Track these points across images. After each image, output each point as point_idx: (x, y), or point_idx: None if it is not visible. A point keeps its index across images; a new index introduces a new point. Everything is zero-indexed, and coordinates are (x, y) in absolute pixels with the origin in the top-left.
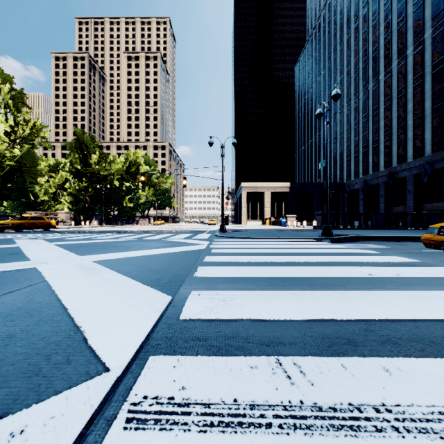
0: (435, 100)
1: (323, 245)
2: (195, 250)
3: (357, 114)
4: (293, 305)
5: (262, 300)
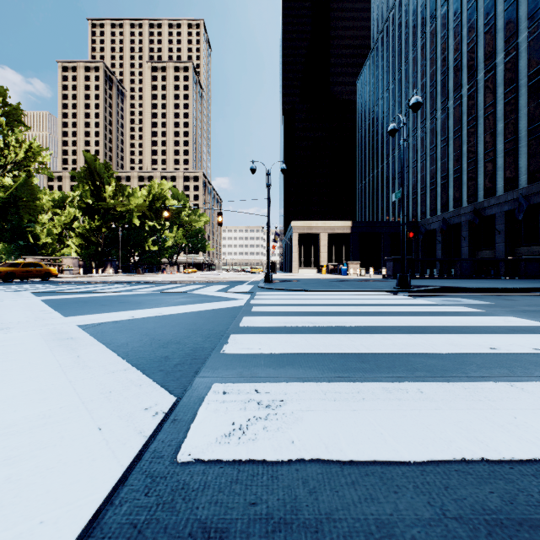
0: (532, 118)
1: (402, 300)
2: (229, 308)
3: (434, 137)
4: (393, 419)
5: (335, 405)
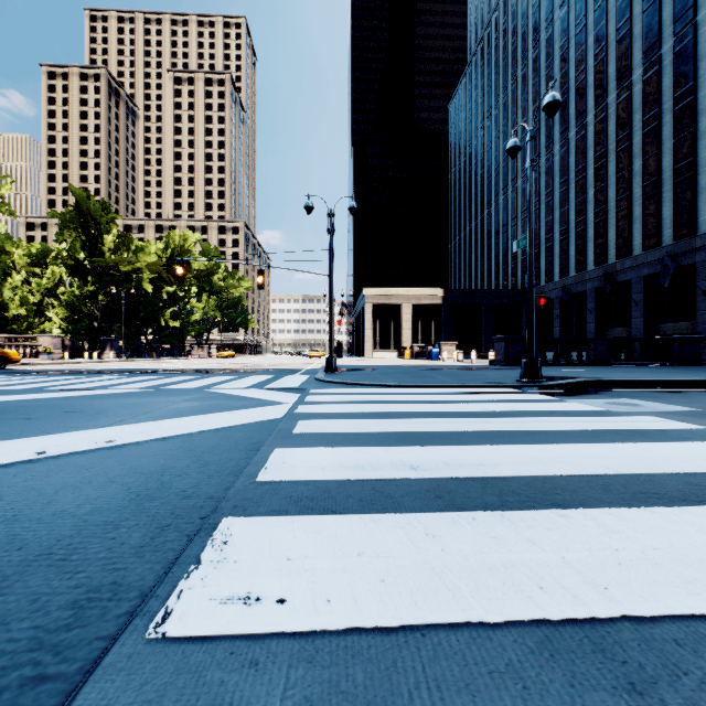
0: (679, 154)
1: (546, 403)
2: (256, 424)
3: (551, 178)
4: None
5: None
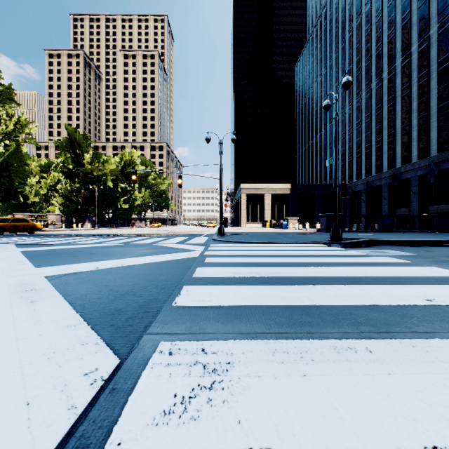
0: (441, 98)
1: (337, 251)
2: (185, 259)
3: (359, 113)
4: (347, 388)
5: (284, 368)
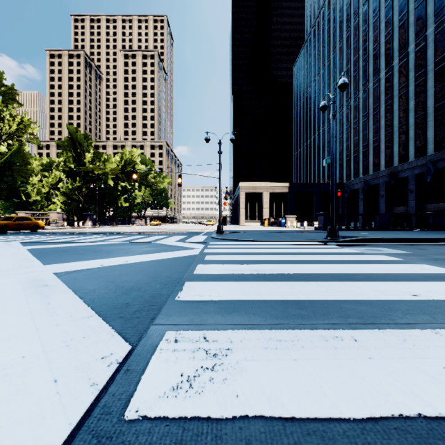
0: (438, 97)
1: (332, 249)
2: (186, 256)
3: (357, 112)
4: (331, 369)
5: (277, 353)
